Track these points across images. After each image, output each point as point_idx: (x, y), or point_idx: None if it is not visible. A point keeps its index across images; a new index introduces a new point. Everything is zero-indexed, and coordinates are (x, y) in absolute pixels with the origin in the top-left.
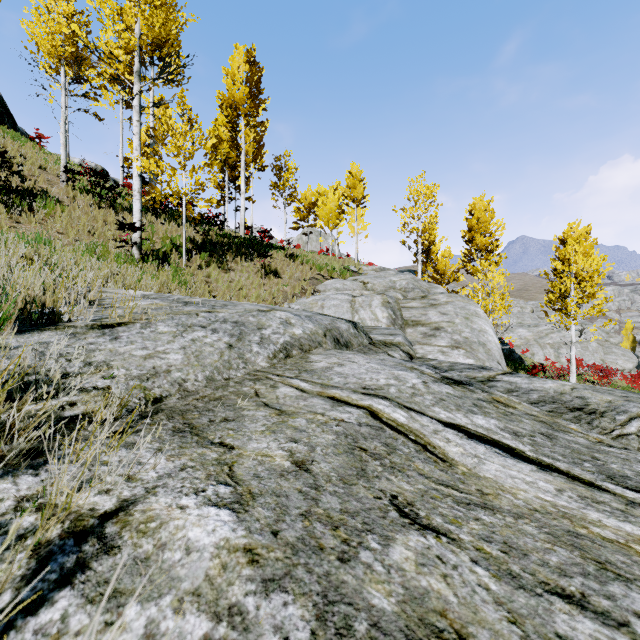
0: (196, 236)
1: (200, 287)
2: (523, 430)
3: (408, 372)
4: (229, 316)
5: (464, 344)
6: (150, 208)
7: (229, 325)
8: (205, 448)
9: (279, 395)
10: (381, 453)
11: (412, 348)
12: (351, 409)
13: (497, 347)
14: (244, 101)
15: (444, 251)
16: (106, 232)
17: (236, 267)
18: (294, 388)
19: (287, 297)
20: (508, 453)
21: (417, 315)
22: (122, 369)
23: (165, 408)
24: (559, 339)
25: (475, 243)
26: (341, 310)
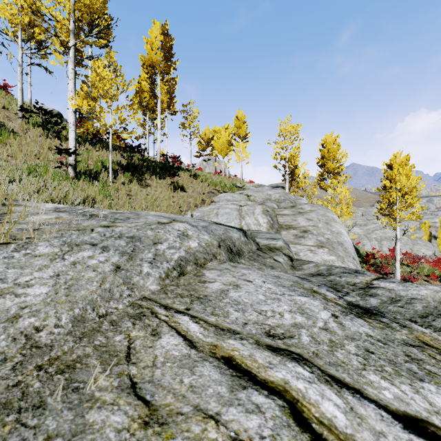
0: (122, 160)
1: (122, 199)
2: None
3: (311, 298)
4: (126, 230)
5: (327, 244)
6: (89, 139)
7: (123, 241)
8: None
9: (158, 356)
10: None
11: (290, 250)
12: (260, 398)
13: (351, 245)
14: (160, 62)
15: (304, 173)
16: (49, 156)
17: (152, 183)
18: (180, 337)
19: (190, 206)
20: None
21: (289, 220)
22: None
23: None
24: (381, 234)
25: (326, 167)
26: (231, 217)
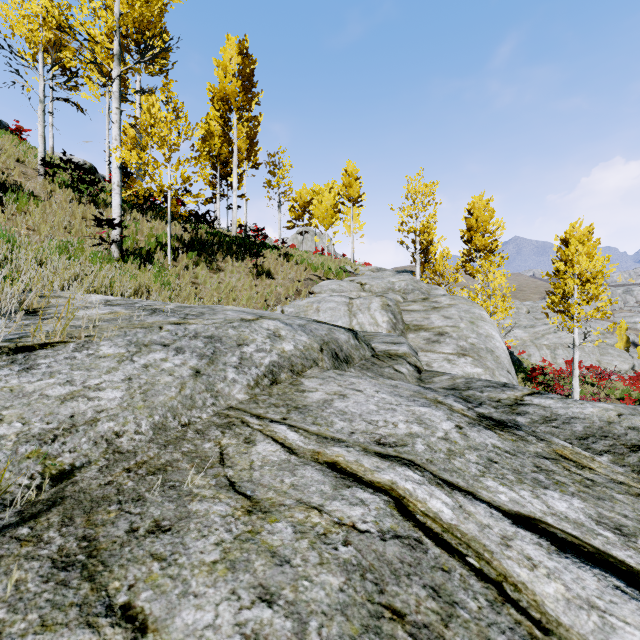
0: (184, 234)
1: (185, 289)
2: (626, 520)
3: (433, 409)
4: (203, 329)
5: (471, 351)
6: (136, 205)
7: (200, 341)
8: (89, 629)
9: (254, 460)
10: (431, 622)
11: (418, 358)
12: (365, 494)
13: (505, 354)
14: (236, 94)
15: (442, 251)
16: (84, 229)
17: (226, 267)
18: (278, 444)
19: (280, 299)
20: (635, 587)
21: (419, 319)
22: (17, 423)
23: (69, 493)
24: (555, 340)
25: (474, 243)
26: (338, 313)
